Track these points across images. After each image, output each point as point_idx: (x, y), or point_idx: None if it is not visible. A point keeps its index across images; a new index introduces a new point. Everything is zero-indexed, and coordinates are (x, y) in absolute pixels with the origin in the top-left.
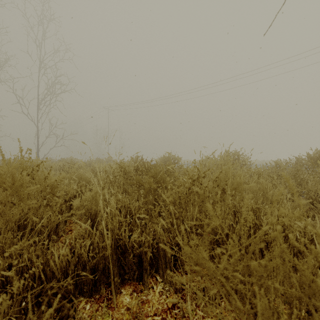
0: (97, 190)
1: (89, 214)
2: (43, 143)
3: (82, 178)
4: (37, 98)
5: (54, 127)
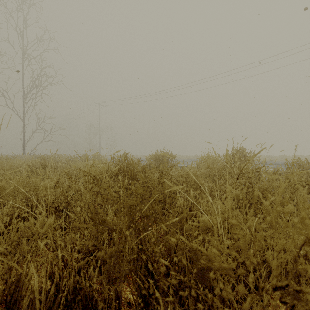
0: (29, 225)
1: (3, 283)
2: (29, 138)
3: (37, 188)
4: (23, 91)
5: (42, 121)
